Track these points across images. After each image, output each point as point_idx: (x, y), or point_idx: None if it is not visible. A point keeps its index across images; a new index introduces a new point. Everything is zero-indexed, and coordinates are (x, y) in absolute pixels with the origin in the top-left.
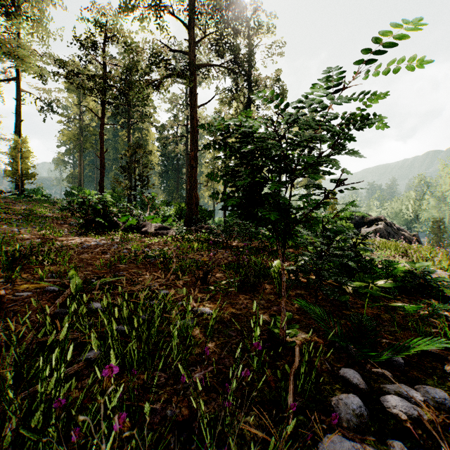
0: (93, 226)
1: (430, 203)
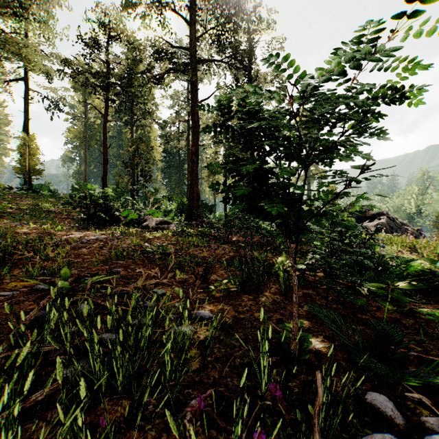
0: (94, 220)
1: (433, 197)
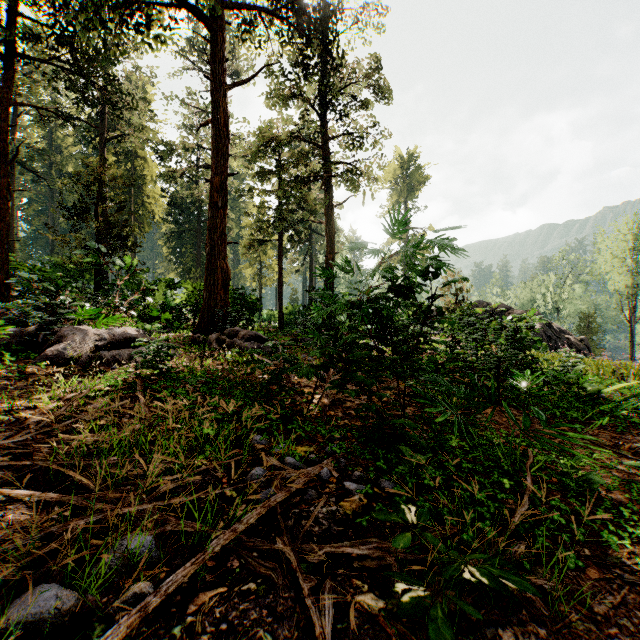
0: None
1: (576, 291)
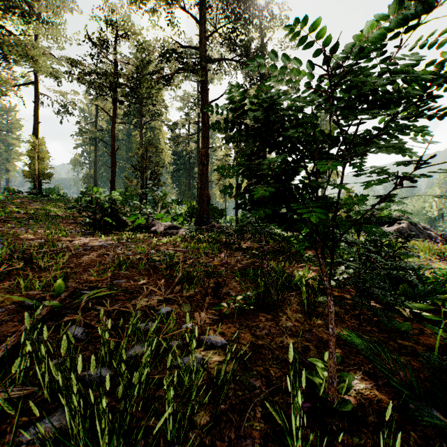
0: (101, 225)
1: None
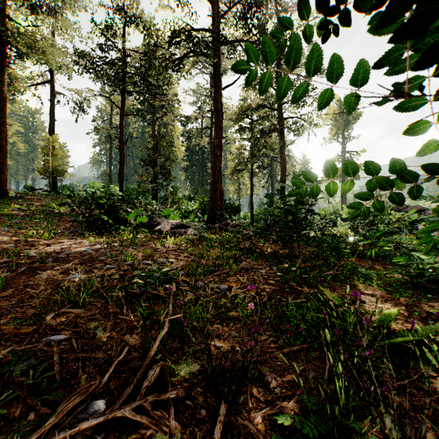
0: (99, 223)
1: None
